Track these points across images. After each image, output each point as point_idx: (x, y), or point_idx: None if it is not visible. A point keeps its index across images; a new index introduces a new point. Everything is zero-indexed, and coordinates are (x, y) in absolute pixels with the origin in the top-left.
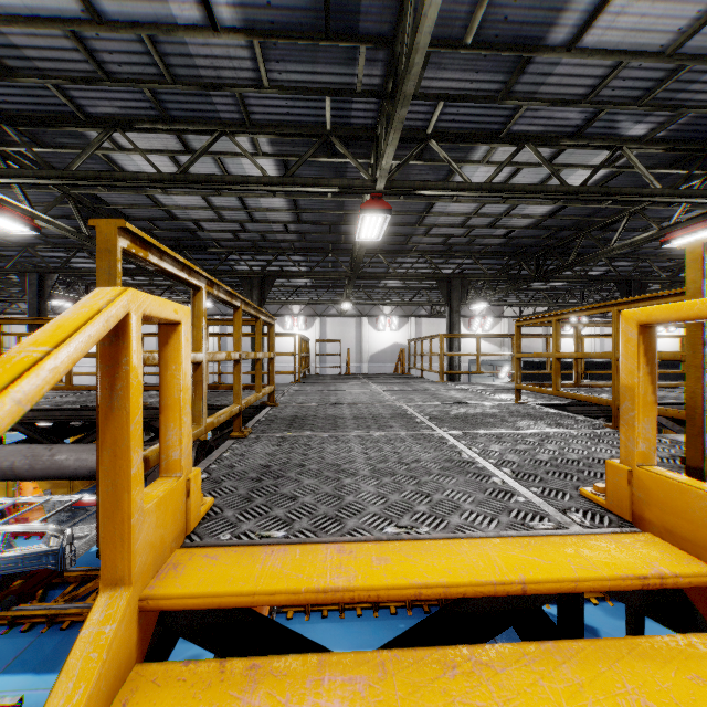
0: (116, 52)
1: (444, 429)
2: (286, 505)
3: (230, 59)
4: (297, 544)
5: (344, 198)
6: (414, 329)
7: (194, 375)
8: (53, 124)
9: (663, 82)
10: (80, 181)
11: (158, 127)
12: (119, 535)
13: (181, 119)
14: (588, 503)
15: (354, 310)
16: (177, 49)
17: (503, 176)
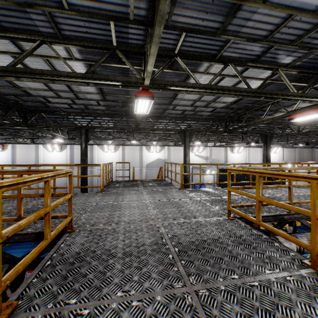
0: None
1: (192, 279)
2: None
3: None
4: None
5: (128, 88)
6: (167, 152)
7: None
8: None
9: (309, 31)
10: None
11: None
12: None
13: (12, 30)
14: None
15: (138, 143)
16: None
17: (214, 81)
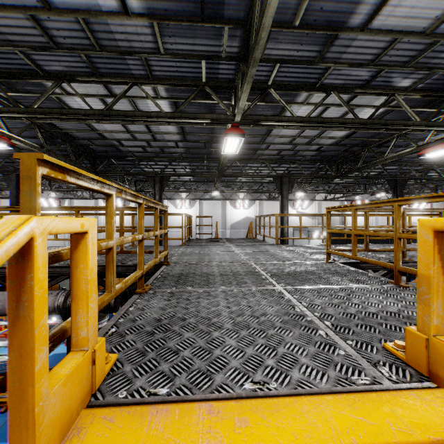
0: (62, 29)
1: (281, 284)
2: (171, 359)
3: (138, 34)
4: (177, 402)
5: (214, 126)
6: (259, 208)
7: (107, 256)
8: (22, 77)
9: (423, 52)
10: (39, 115)
11: (91, 79)
12: (25, 422)
13: (107, 74)
14: (390, 356)
15: (220, 196)
16: (102, 27)
17: (316, 112)
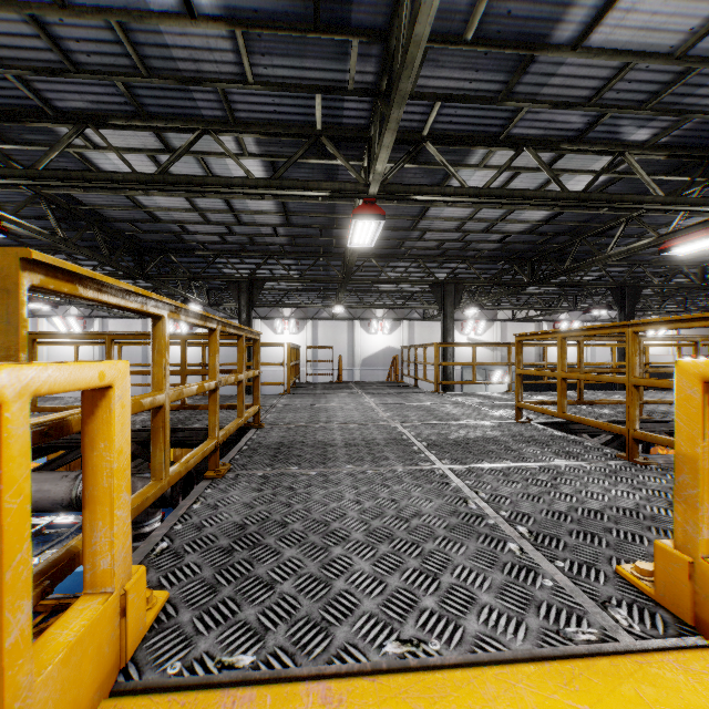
0: (83, 40)
1: (445, 461)
2: (260, 599)
3: (210, 51)
4: (268, 682)
5: (335, 201)
6: (407, 333)
7: (154, 420)
8: (18, 118)
9: (670, 85)
10: (47, 181)
11: (134, 124)
12: None
13: (160, 116)
14: (629, 588)
15: (346, 314)
16: (151, 38)
17: (500, 180)
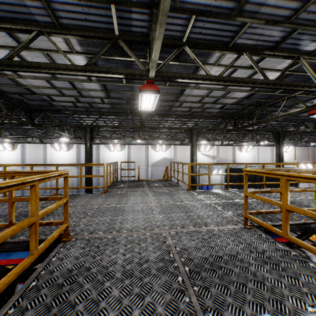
0: None
1: None
2: None
3: None
4: None
5: (133, 84)
6: (173, 151)
7: None
8: None
9: None
10: None
11: None
12: None
13: (7, 20)
14: None
15: (144, 142)
16: None
17: (225, 74)
